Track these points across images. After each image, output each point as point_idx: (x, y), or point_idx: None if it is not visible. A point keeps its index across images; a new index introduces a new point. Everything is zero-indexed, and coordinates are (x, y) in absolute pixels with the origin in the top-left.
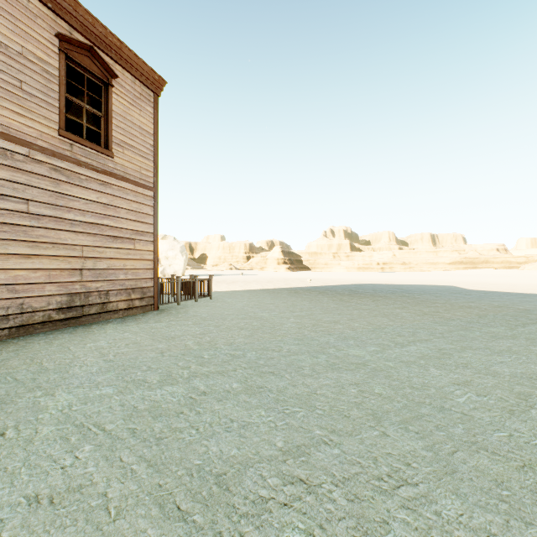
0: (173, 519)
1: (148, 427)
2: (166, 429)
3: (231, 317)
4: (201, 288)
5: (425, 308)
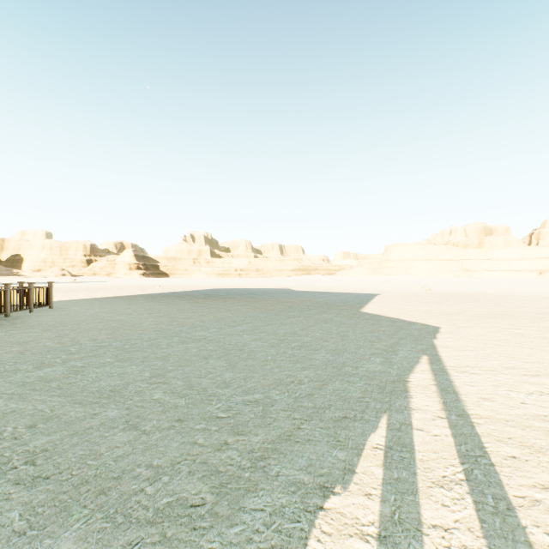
0: (90, 404)
1: (46, 386)
2: (62, 384)
3: (85, 322)
4: (38, 296)
5: (259, 304)
